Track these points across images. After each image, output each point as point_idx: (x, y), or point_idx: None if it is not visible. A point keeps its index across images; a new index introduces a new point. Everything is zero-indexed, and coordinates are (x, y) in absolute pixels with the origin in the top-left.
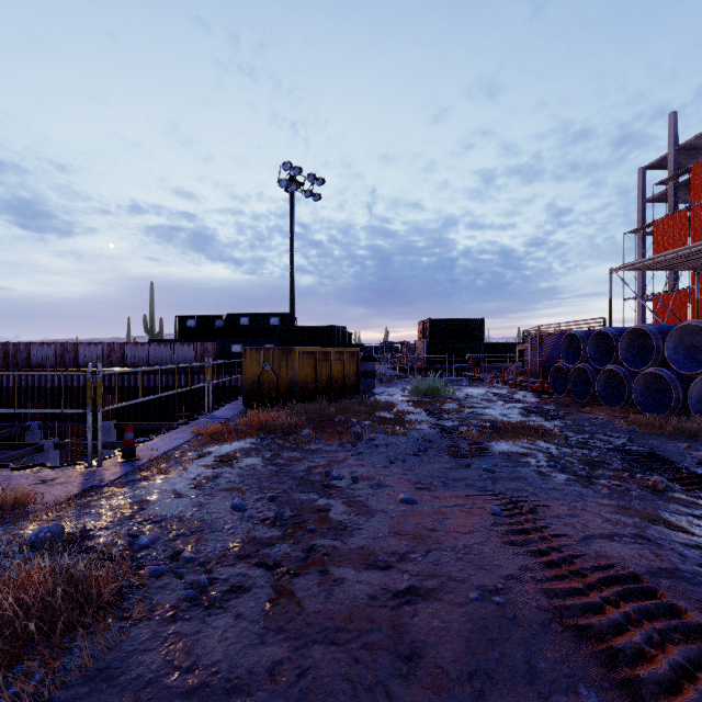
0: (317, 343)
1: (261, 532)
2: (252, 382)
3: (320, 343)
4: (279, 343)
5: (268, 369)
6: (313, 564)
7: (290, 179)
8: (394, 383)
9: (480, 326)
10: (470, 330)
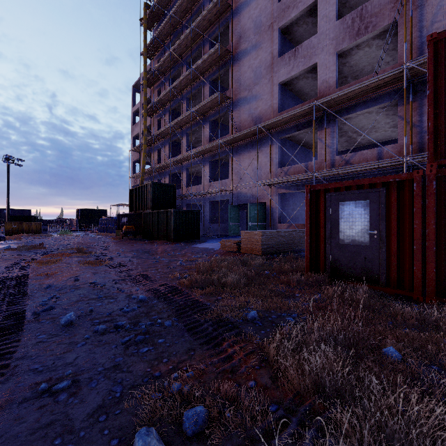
0: (25, 220)
1: (31, 239)
2: (9, 230)
3: (27, 220)
4: (9, 220)
5: (15, 227)
6: (38, 238)
7: (8, 159)
8: (55, 232)
9: (106, 212)
10: (100, 214)
